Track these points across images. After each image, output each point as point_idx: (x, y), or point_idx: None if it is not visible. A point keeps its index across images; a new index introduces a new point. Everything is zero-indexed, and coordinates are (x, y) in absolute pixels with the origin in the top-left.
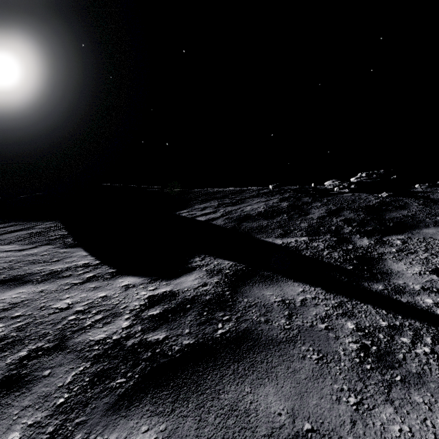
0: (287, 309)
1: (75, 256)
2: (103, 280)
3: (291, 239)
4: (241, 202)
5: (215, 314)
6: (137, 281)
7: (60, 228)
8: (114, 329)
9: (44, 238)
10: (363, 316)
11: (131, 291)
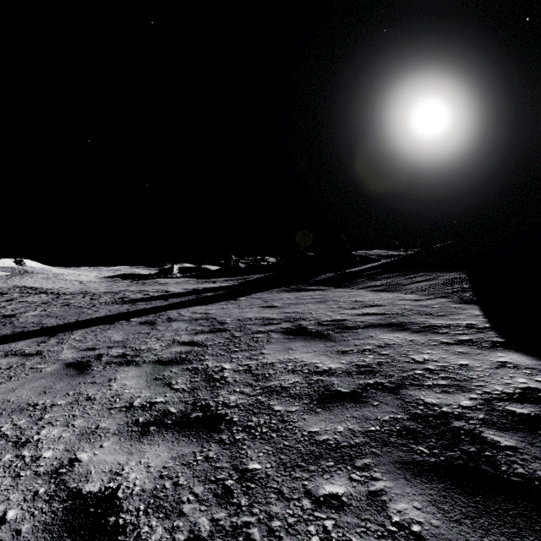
0: None
1: (464, 314)
2: (476, 347)
3: None
4: None
5: None
6: (524, 362)
7: (462, 280)
8: (448, 401)
9: (442, 290)
10: None
11: (504, 371)
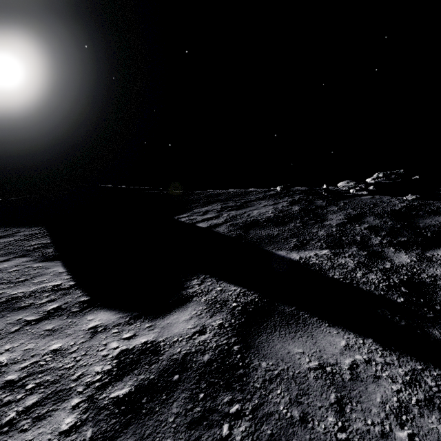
0: (332, 387)
1: (48, 274)
2: (67, 315)
3: (310, 252)
4: (246, 205)
5: (216, 398)
6: (111, 320)
7: (43, 236)
8: (45, 436)
9: (23, 248)
10: None
11: (98, 339)
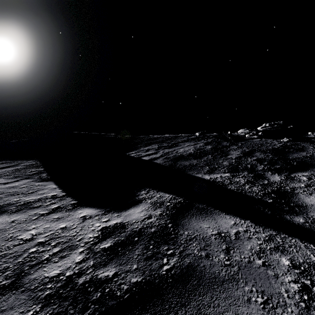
0: (224, 242)
1: (47, 189)
2: (65, 211)
3: (217, 175)
4: (175, 145)
5: (160, 248)
6: (93, 212)
7: (38, 165)
8: (68, 264)
9: (25, 173)
10: (295, 251)
11: (87, 222)
